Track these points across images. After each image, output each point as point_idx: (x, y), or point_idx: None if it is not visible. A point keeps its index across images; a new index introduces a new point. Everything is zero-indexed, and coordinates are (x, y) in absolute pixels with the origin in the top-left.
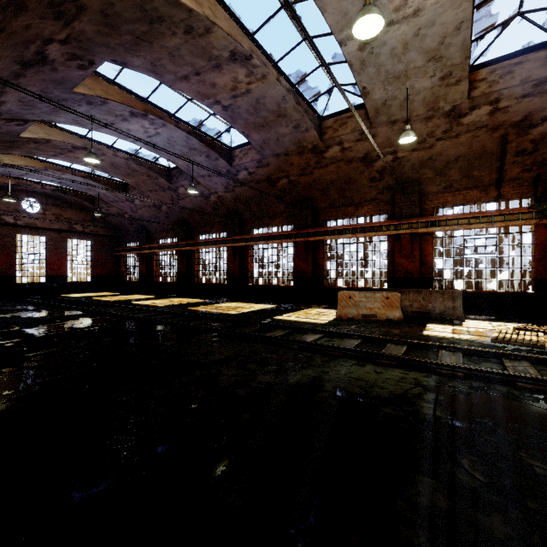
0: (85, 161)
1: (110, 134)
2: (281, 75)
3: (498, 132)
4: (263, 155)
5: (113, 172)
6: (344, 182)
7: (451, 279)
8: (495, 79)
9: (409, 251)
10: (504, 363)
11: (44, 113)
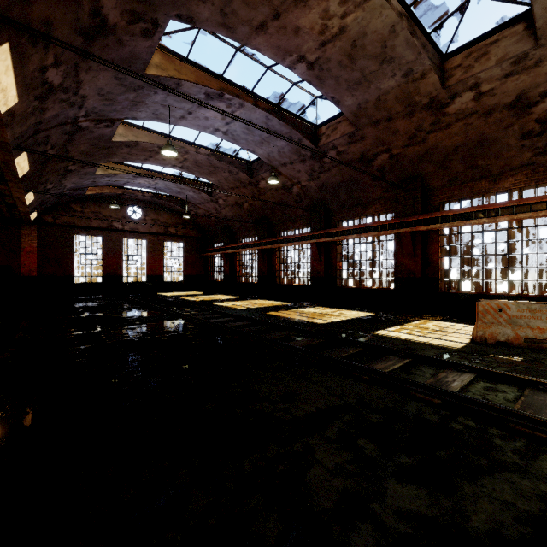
0: (171, 163)
1: (190, 127)
2: None
3: None
4: (357, 125)
5: (197, 171)
6: (474, 146)
7: None
8: None
9: None
10: None
11: (125, 108)
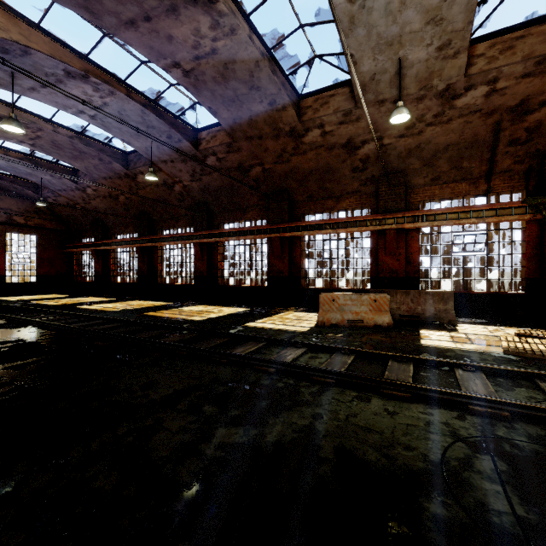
0: (17, 138)
1: (44, 101)
2: (254, 33)
3: (492, 117)
4: (234, 137)
5: (56, 153)
6: (323, 172)
7: (439, 278)
8: (494, 55)
9: (395, 248)
10: (545, 389)
11: None
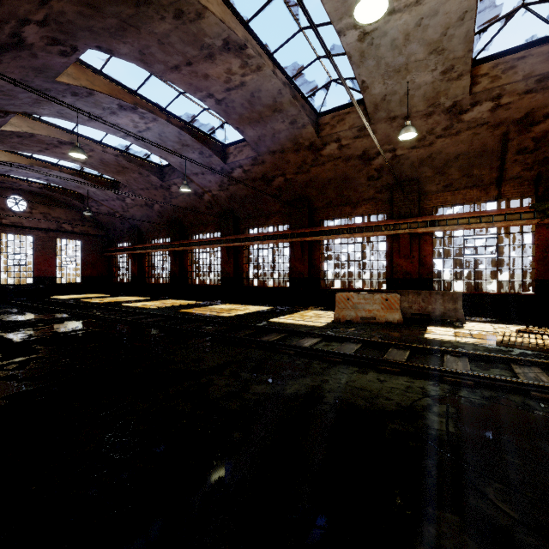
0: (72, 158)
1: (98, 129)
2: (277, 67)
3: (499, 129)
4: (258, 152)
5: (102, 169)
6: (341, 181)
7: (451, 280)
8: (497, 74)
9: (408, 252)
10: (514, 369)
11: (25, 104)
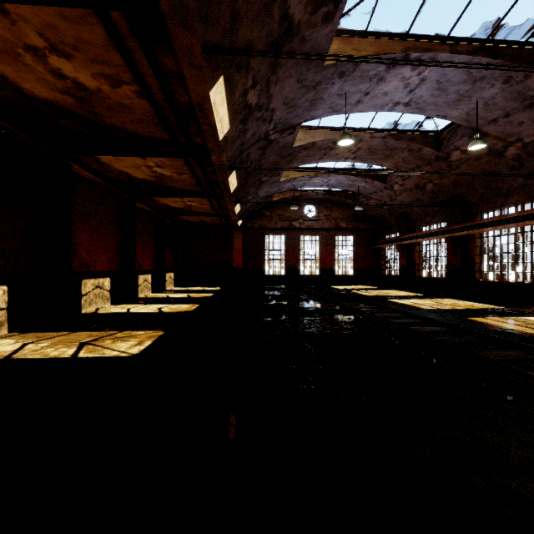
0: (344, 156)
1: (365, 110)
2: None
3: None
4: None
5: (370, 159)
6: None
7: None
8: None
9: None
10: None
11: (305, 111)
